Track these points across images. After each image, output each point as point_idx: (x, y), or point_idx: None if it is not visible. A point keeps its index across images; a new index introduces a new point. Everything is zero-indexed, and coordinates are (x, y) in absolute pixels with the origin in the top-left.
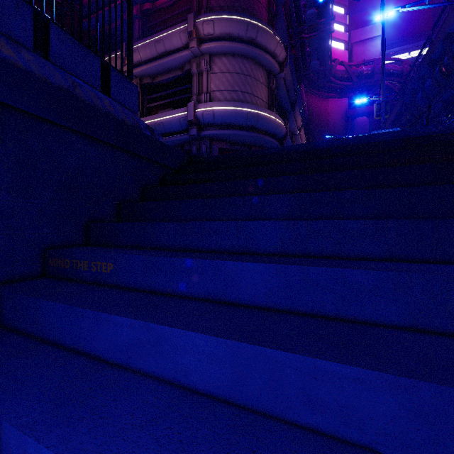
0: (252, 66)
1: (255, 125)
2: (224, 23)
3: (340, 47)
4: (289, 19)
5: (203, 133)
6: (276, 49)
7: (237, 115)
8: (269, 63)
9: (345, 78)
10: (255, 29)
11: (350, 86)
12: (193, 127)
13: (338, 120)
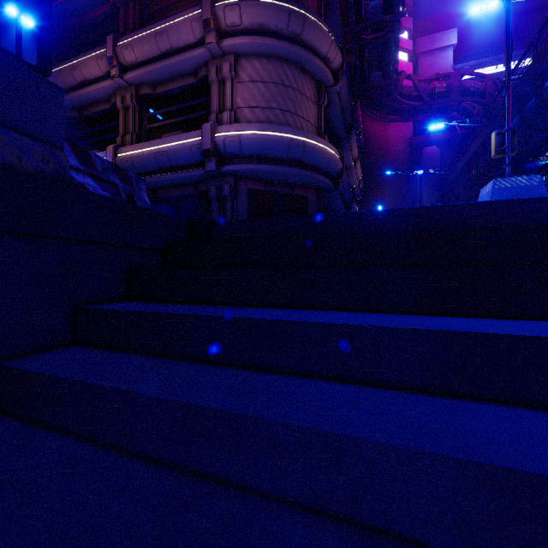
0: (296, 74)
1: (300, 158)
2: (256, 9)
3: (404, 58)
4: (344, 13)
5: (226, 167)
6: (329, 51)
7: (275, 143)
8: (319, 71)
9: (414, 96)
10: (299, 20)
11: (418, 107)
12: (210, 159)
13: (400, 150)
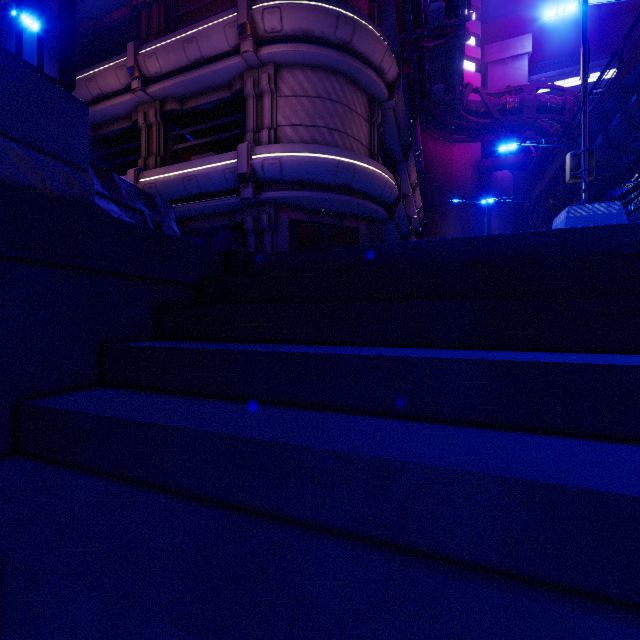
0: (345, 87)
1: (350, 183)
2: (299, 13)
3: (470, 69)
4: (401, 17)
5: (264, 194)
6: (383, 61)
7: (321, 166)
8: (371, 83)
9: (482, 113)
10: (349, 25)
11: (487, 126)
12: (246, 185)
13: (466, 175)
